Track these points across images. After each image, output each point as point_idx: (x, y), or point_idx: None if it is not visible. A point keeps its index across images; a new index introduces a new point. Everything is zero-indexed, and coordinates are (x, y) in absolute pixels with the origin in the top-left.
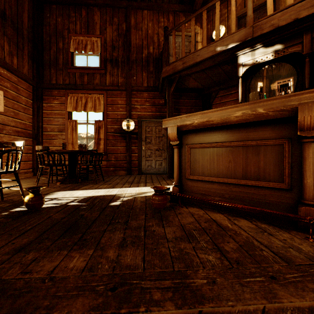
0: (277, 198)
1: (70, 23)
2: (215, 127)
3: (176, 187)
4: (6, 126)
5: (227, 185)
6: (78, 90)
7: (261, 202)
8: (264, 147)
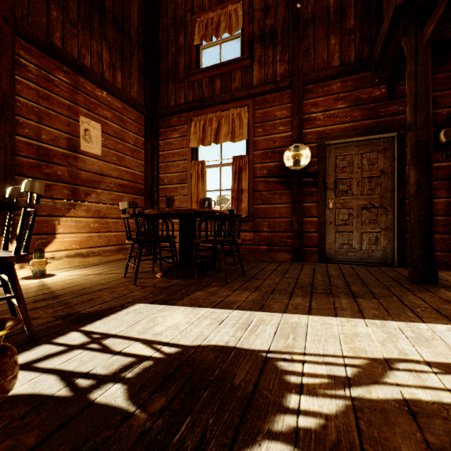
0: None
1: None
2: None
3: None
4: (105, 177)
5: None
6: (206, 107)
7: None
8: None
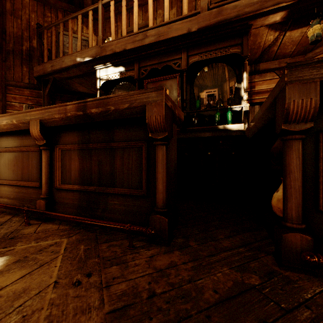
0: (36, 195)
1: None
2: (2, 133)
3: None
4: None
5: (12, 186)
6: None
7: (29, 199)
8: (31, 153)
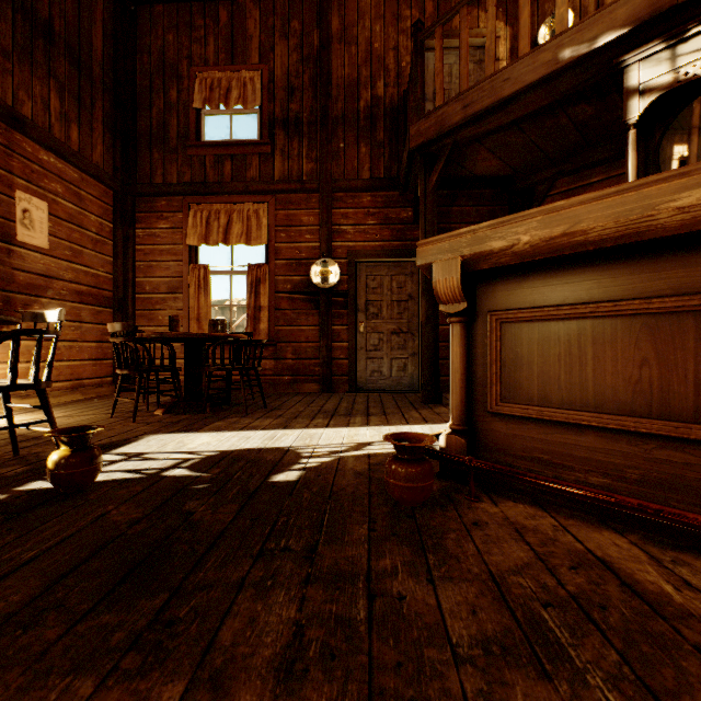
0: None
1: (193, 42)
2: (589, 253)
3: (457, 437)
4: (54, 280)
5: (634, 438)
6: (212, 195)
7: None
8: None
